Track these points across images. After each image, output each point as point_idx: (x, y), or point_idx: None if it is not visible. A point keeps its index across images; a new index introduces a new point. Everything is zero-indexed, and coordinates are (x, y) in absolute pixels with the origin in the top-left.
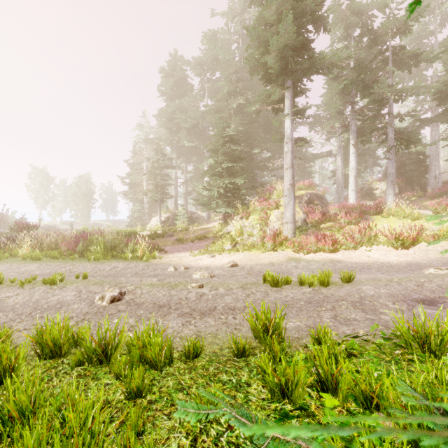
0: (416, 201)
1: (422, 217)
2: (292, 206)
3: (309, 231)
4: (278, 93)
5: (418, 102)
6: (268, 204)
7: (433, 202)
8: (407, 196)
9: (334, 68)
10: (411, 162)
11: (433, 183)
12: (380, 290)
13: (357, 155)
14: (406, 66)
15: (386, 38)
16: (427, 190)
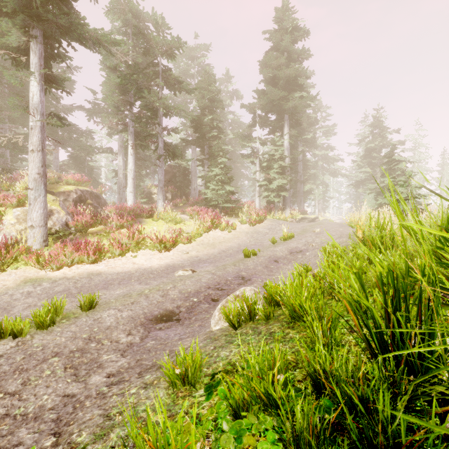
0: (183, 207)
1: (182, 221)
2: (43, 203)
3: (73, 236)
4: (16, 36)
5: (184, 126)
6: (3, 198)
7: (189, 209)
8: (177, 202)
9: (112, 57)
10: (180, 174)
11: (193, 193)
12: (123, 313)
13: (138, 159)
14: (172, 87)
15: (156, 52)
16: (190, 198)
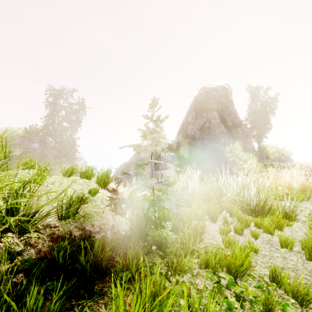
0: None
1: None
2: None
3: None
4: None
5: None
6: None
7: None
8: None
9: None
10: None
11: None
12: None
13: None
14: None
15: None
16: None
